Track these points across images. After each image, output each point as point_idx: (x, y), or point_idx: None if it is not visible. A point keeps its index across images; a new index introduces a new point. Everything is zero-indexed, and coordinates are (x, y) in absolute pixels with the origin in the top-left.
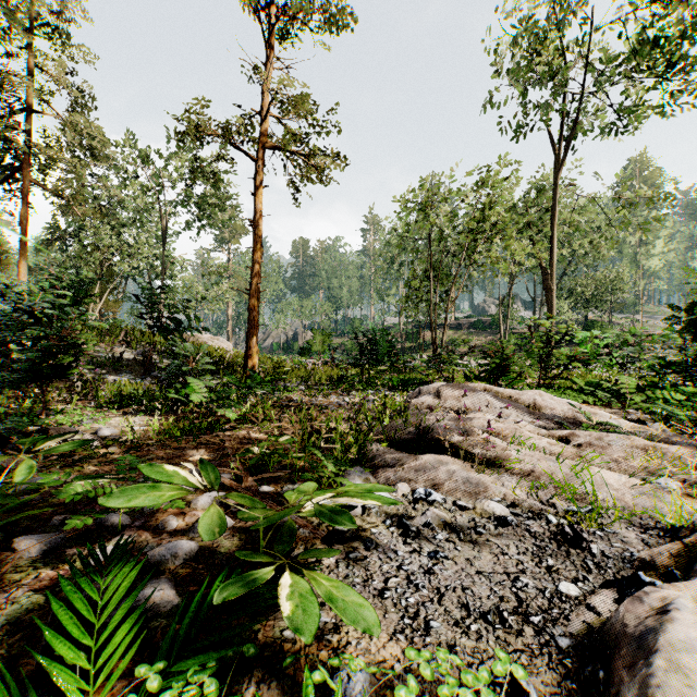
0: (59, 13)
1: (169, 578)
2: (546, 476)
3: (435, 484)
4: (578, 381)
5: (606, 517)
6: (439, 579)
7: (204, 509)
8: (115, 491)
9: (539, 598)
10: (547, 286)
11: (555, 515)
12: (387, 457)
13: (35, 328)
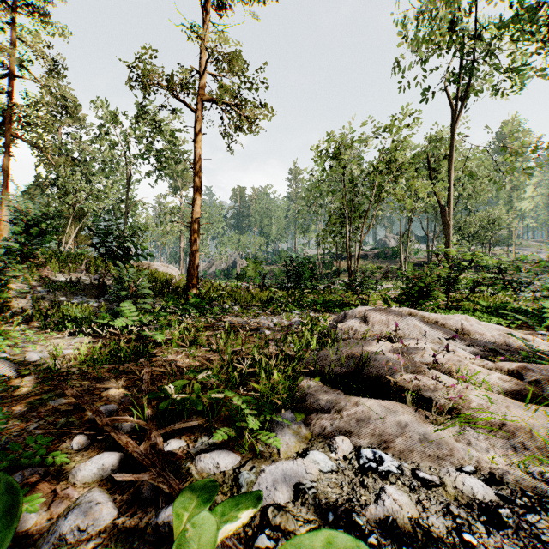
0: None
1: None
2: (522, 432)
3: (383, 440)
4: (483, 303)
5: None
6: None
7: (85, 483)
8: None
9: None
10: (445, 222)
11: None
12: (320, 399)
13: None
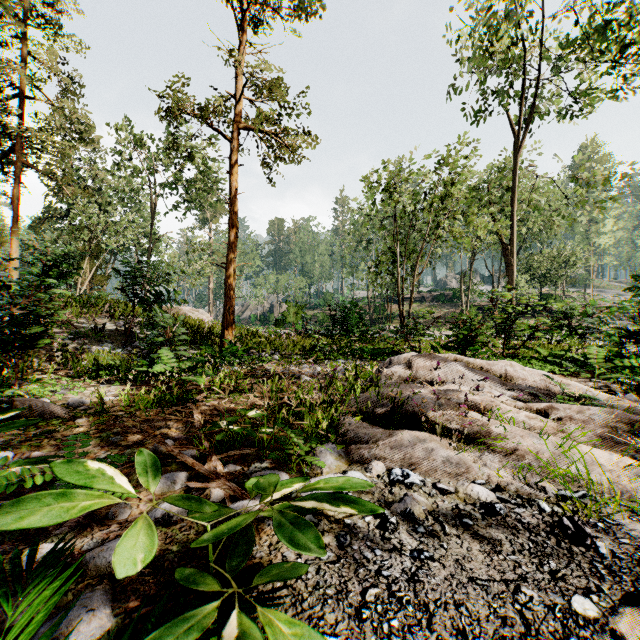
0: (48, 5)
1: (106, 590)
2: (531, 455)
3: (412, 463)
4: (542, 351)
5: (602, 504)
6: (426, 590)
7: (162, 492)
8: (13, 502)
9: (550, 619)
10: (507, 261)
11: (547, 502)
12: (360, 433)
13: (2, 298)
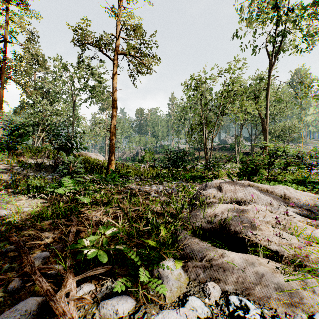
0: None
1: None
2: None
3: (245, 287)
4: (290, 177)
5: None
6: None
7: None
8: None
9: None
10: (263, 127)
11: None
12: (194, 250)
13: None
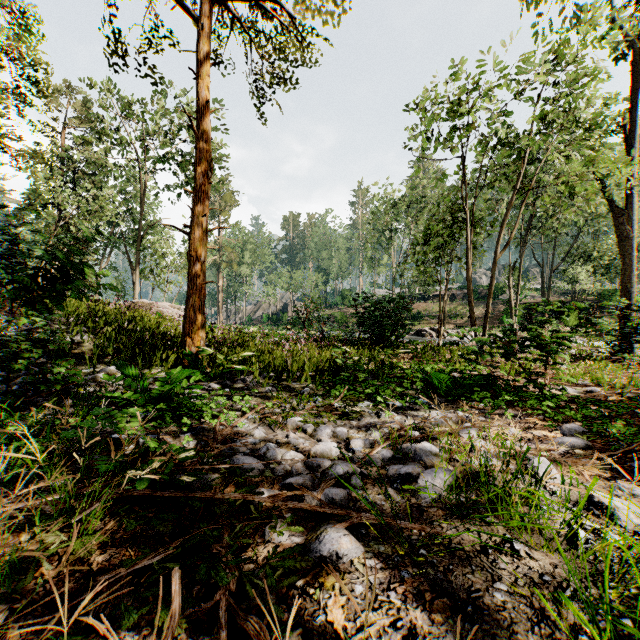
0: None
1: None
2: None
3: None
4: None
5: None
6: None
7: None
8: None
9: None
10: (621, 233)
11: None
12: None
13: None
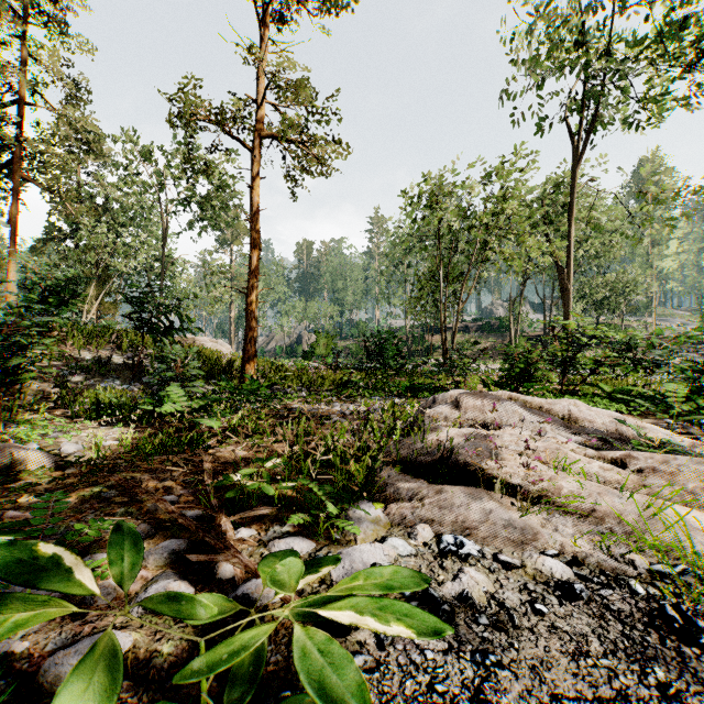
0: (50, 1)
1: None
2: (612, 518)
3: (466, 527)
4: (605, 387)
5: None
6: None
7: (157, 566)
8: None
9: None
10: (563, 286)
11: (639, 580)
12: (401, 488)
13: None
